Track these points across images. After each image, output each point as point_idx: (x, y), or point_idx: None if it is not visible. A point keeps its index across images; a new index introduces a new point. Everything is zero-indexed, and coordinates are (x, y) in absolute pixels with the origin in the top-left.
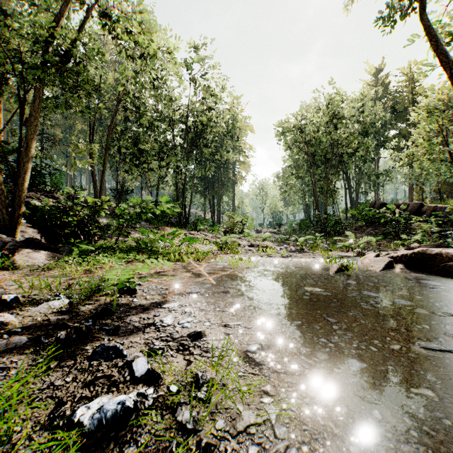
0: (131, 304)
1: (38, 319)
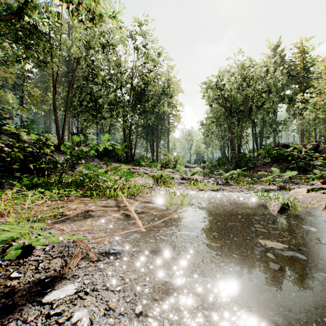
0: None
1: None
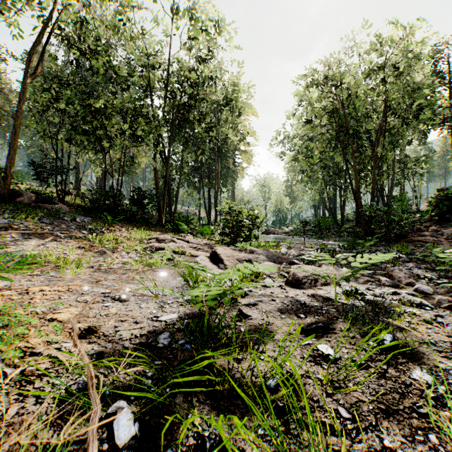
0: None
1: None
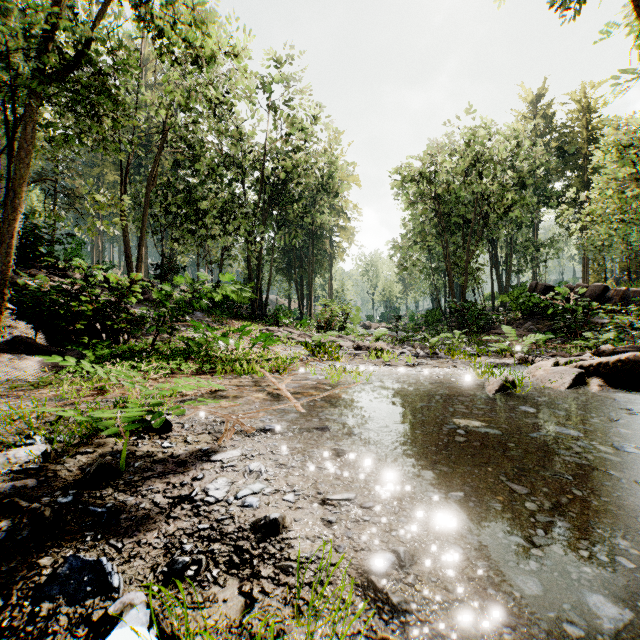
0: (157, 452)
1: None
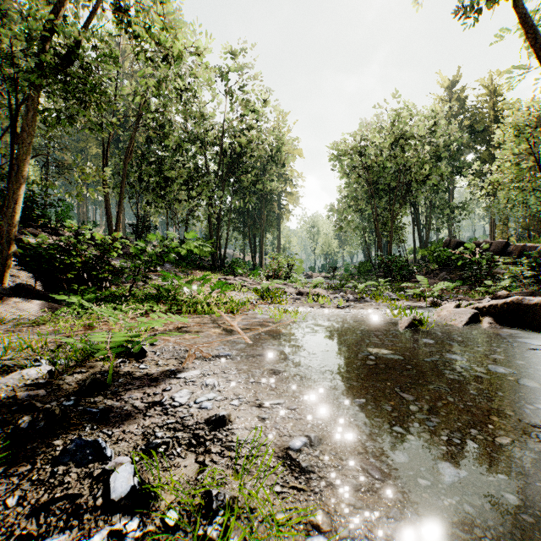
0: (135, 372)
1: (2, 396)
